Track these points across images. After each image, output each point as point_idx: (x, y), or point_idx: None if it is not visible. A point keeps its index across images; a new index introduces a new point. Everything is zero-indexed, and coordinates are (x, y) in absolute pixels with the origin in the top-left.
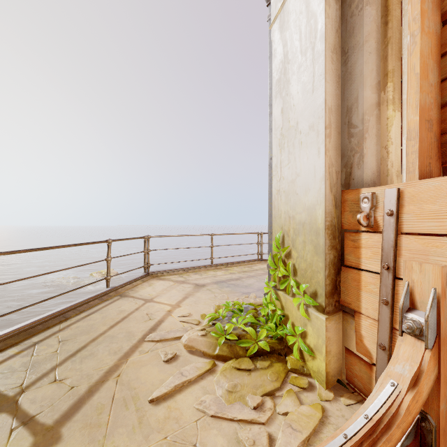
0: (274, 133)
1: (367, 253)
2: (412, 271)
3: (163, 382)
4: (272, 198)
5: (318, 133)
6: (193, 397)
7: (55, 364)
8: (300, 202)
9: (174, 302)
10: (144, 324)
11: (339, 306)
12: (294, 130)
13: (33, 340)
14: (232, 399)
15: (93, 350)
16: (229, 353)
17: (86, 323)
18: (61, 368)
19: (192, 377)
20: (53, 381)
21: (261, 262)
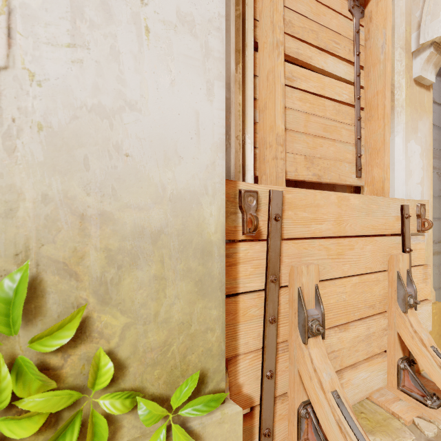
0: None
1: (246, 269)
2: (302, 275)
3: None
4: None
5: (207, 49)
6: None
7: None
8: (144, 180)
9: None
10: None
11: None
12: None
13: None
14: None
15: None
16: None
17: None
18: None
19: None
20: None
21: None
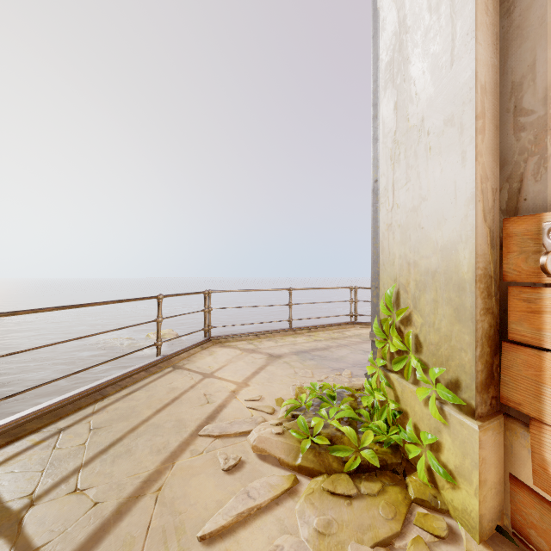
0: (382, 142)
1: None
2: None
3: (221, 505)
4: (379, 237)
5: (461, 128)
6: (263, 537)
7: (80, 463)
8: (428, 241)
9: (241, 379)
10: (199, 409)
11: (496, 406)
12: (417, 131)
13: (58, 425)
14: (324, 548)
15: (130, 445)
16: (317, 464)
17: (127, 404)
18: (86, 470)
19: (263, 501)
20: (72, 491)
21: (355, 327)
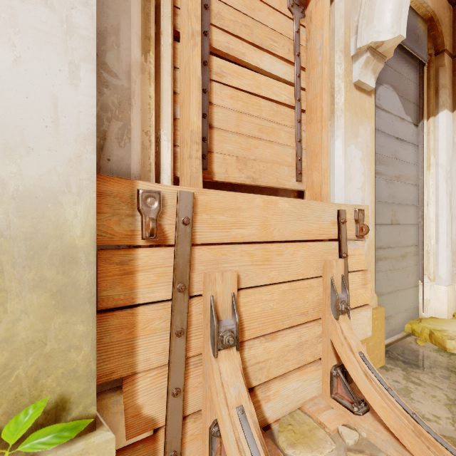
0: None
1: (148, 277)
2: (216, 283)
3: None
4: None
5: (70, 26)
6: None
7: None
8: None
9: None
10: None
11: None
12: None
13: None
14: None
15: None
16: None
17: None
18: None
19: None
20: None
21: None
